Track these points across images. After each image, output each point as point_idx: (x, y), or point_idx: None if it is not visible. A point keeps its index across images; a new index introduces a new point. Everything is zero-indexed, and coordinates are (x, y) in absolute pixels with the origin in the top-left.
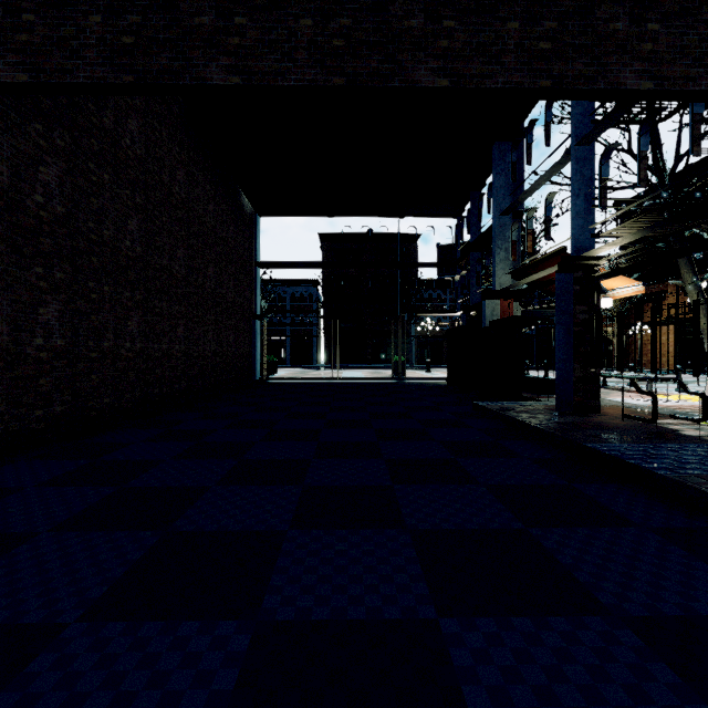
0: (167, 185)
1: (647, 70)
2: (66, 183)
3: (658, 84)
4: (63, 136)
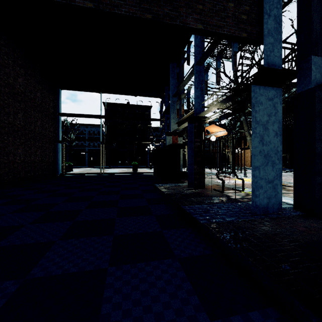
0: None
1: (200, 18)
2: None
3: (205, 27)
4: None
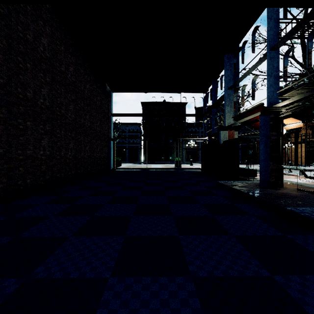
0: (64, 73)
1: None
2: (4, 66)
3: None
4: (2, 41)
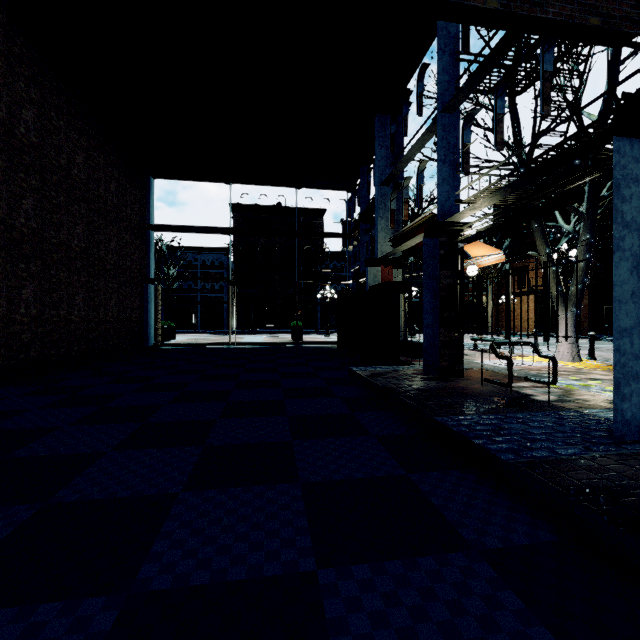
0: (4, 123)
1: None
2: None
3: (505, 5)
4: None
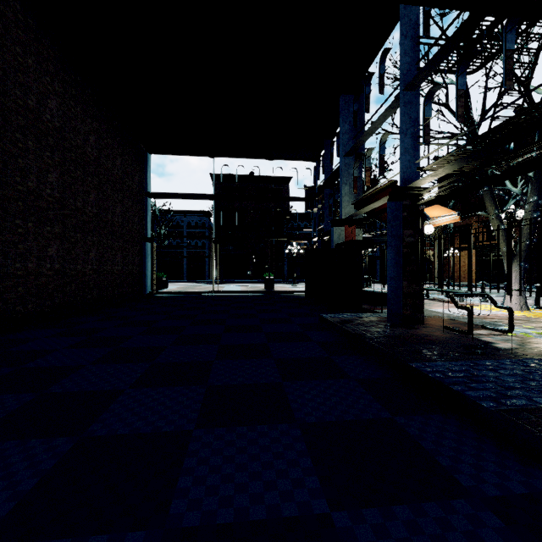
0: (34, 111)
1: None
2: None
3: None
4: None
